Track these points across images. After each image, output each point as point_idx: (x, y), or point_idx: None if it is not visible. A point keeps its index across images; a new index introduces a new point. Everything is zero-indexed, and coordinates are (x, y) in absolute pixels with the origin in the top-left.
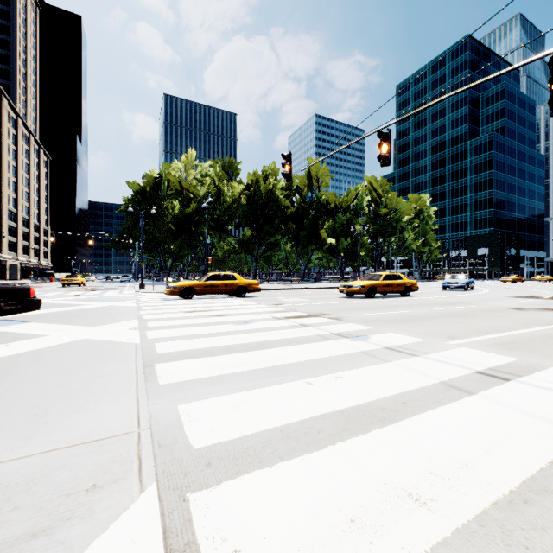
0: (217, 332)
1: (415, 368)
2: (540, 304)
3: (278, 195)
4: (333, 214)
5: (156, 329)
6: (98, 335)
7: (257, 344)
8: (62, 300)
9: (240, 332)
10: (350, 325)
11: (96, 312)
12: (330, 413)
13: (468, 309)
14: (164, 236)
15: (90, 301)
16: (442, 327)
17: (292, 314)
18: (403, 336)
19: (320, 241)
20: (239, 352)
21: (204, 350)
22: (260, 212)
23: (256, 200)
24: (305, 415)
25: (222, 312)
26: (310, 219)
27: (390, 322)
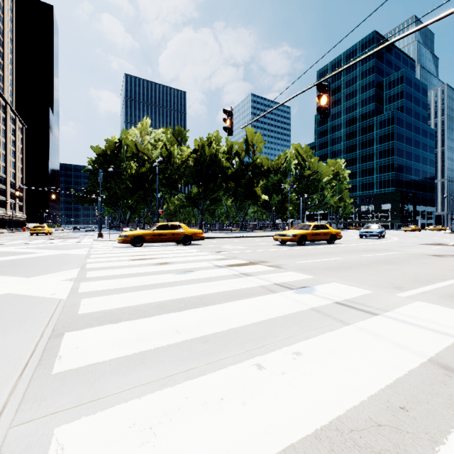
0: (156, 283)
1: (384, 335)
2: (451, 251)
3: (220, 158)
4: (267, 175)
5: (93, 280)
6: (25, 289)
7: (195, 299)
8: (20, 248)
9: (180, 283)
10: (291, 273)
11: (43, 260)
12: (300, 441)
13: (393, 256)
14: (122, 192)
15: (46, 249)
16: (381, 275)
17: (233, 262)
18: (349, 287)
19: (255, 197)
20: (174, 312)
21: (134, 308)
22: (205, 173)
23: (201, 162)
24: (261, 451)
25: (166, 260)
26: (247, 179)
27: (328, 270)
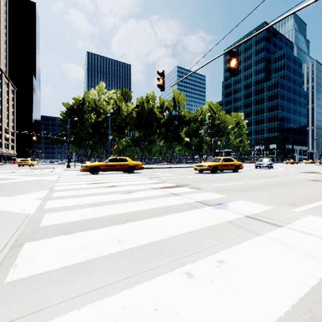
0: (105, 201)
1: (290, 244)
2: None
3: (155, 111)
4: (188, 123)
5: (57, 199)
6: (3, 205)
7: (135, 213)
8: (8, 175)
9: (124, 201)
10: (208, 193)
11: (23, 184)
12: None
13: (282, 181)
14: (85, 135)
15: (27, 176)
16: (276, 194)
17: (164, 185)
18: (254, 204)
19: (180, 139)
20: (118, 224)
21: (86, 221)
22: (144, 122)
23: (142, 114)
24: None
25: (115, 183)
26: (174, 126)
27: (236, 191)
